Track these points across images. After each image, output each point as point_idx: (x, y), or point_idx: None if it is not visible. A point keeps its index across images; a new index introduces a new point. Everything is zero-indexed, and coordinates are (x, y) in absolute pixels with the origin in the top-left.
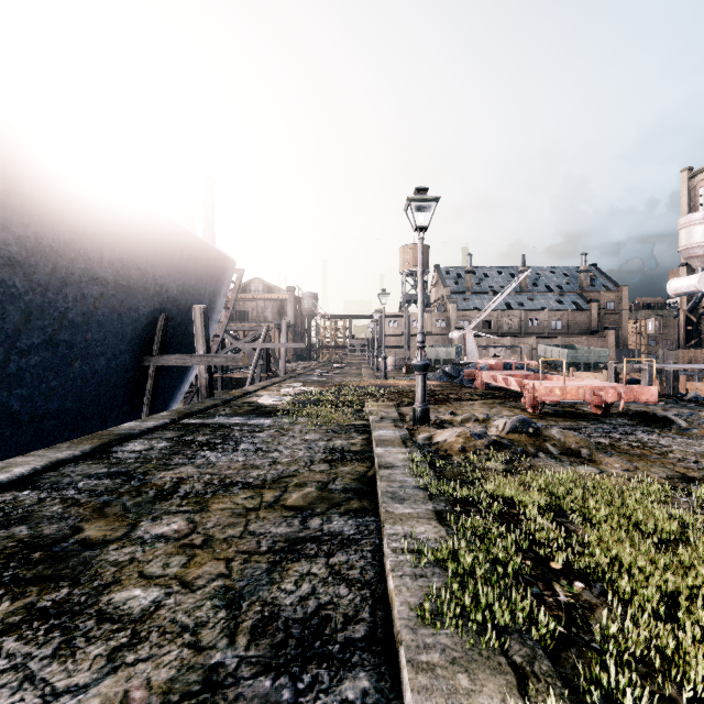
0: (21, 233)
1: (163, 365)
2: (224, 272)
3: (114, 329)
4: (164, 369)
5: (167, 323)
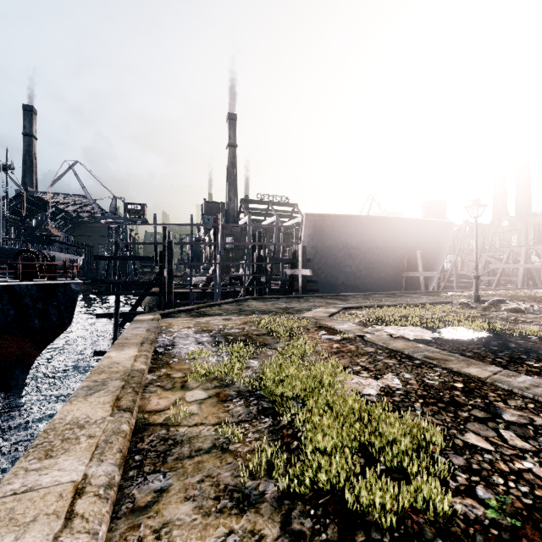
0: (357, 241)
1: (412, 276)
2: (445, 230)
3: (386, 263)
4: (413, 278)
5: (408, 259)
